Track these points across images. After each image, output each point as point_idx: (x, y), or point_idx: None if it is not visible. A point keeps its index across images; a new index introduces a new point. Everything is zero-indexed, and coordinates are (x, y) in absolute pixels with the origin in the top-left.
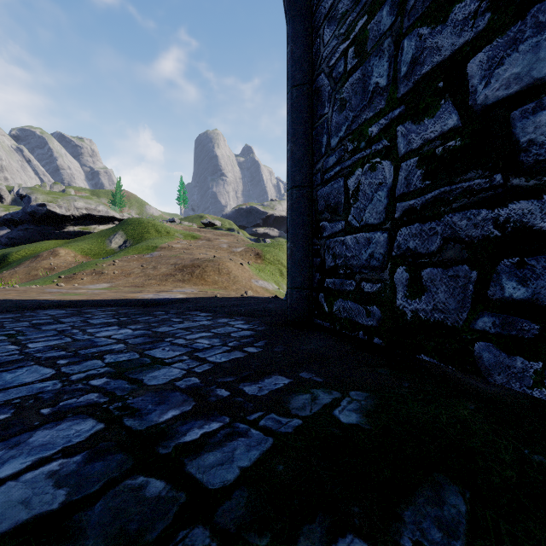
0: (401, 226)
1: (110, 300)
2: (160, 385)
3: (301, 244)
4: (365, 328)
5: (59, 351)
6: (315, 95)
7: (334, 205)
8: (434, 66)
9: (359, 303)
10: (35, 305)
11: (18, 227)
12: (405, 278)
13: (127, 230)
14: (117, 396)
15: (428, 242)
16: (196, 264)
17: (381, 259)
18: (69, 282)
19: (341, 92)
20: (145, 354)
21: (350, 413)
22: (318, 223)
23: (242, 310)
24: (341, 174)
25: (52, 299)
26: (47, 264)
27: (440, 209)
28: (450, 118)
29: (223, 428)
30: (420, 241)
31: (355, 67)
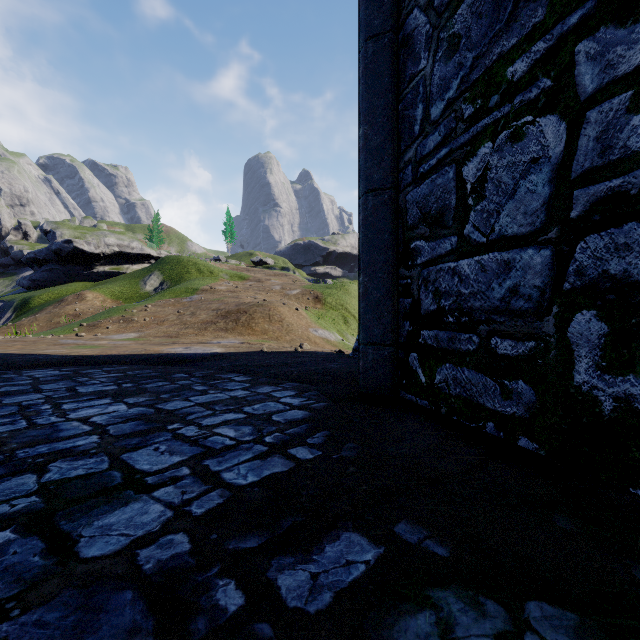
0: (586, 232)
1: (126, 356)
2: (105, 559)
3: (381, 277)
4: (499, 417)
5: None
6: (402, 49)
7: (437, 211)
8: None
9: (487, 373)
10: (27, 363)
11: (42, 267)
12: (597, 332)
13: (164, 270)
14: None
15: None
16: (242, 309)
17: (536, 297)
18: (92, 331)
19: (450, 25)
20: (120, 461)
21: None
22: (408, 243)
23: (294, 373)
24: (450, 159)
25: (55, 353)
26: (71, 310)
27: None
28: None
29: None
30: (638, 259)
31: None
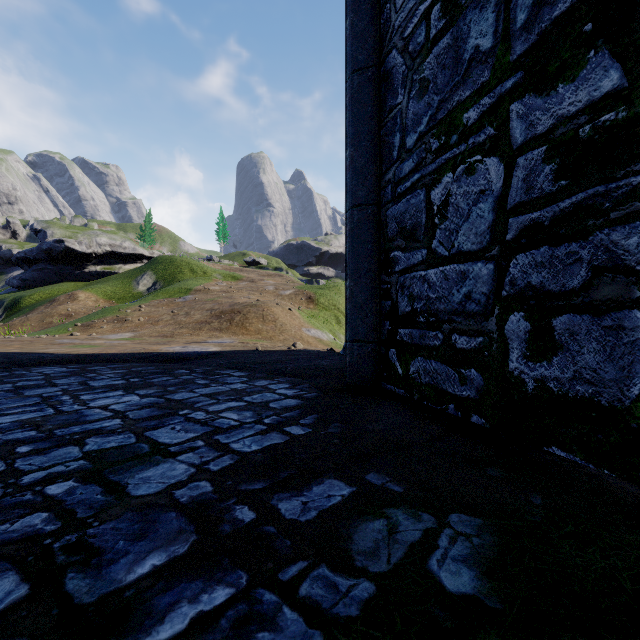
0: (517, 252)
1: (126, 354)
2: (150, 496)
3: (365, 282)
4: (458, 399)
5: (28, 431)
6: (383, 82)
7: (411, 227)
8: (576, 0)
9: (449, 364)
10: (33, 361)
11: (32, 267)
12: (524, 330)
13: (157, 270)
14: (76, 519)
15: (565, 275)
16: (236, 309)
17: (484, 302)
18: (86, 331)
19: (421, 70)
20: (145, 436)
21: (457, 566)
22: (388, 253)
23: (288, 369)
24: (421, 184)
25: (57, 352)
26: (64, 310)
27: (587, 222)
28: (605, 76)
29: (233, 603)
30: (549, 274)
31: (442, 31)
